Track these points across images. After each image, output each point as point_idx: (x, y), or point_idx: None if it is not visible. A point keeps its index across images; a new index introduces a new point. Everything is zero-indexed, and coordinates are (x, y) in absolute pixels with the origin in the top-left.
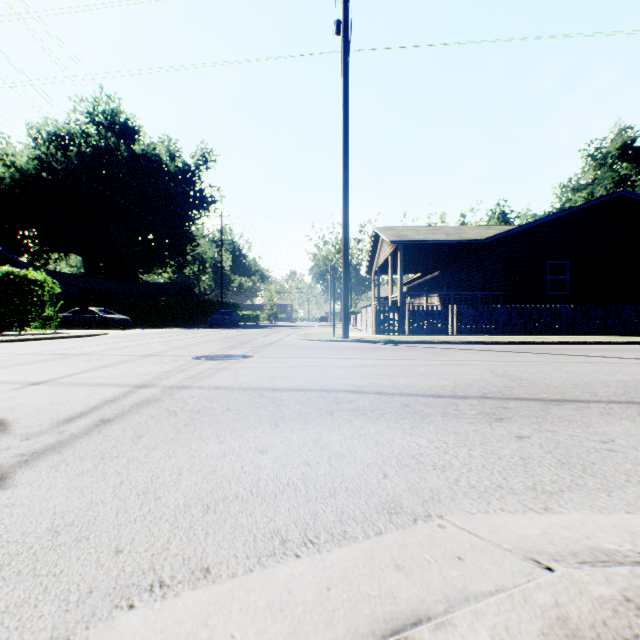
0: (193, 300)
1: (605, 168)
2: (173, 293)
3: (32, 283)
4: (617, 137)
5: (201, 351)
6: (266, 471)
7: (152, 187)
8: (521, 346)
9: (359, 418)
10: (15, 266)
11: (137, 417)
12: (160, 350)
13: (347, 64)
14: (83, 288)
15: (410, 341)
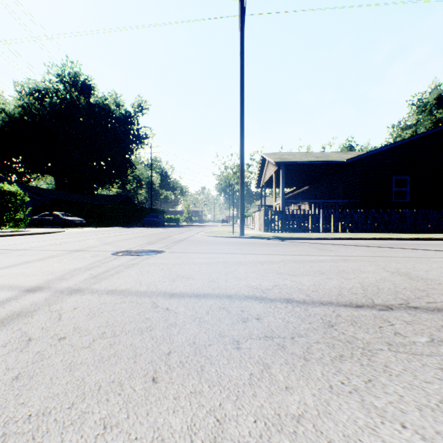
0: (131, 207)
1: (425, 113)
2: (118, 202)
3: (6, 193)
4: (434, 91)
5: (123, 246)
6: None
7: (103, 127)
8: (383, 242)
9: (278, 358)
10: (1, 182)
11: None
12: (90, 245)
13: (243, 21)
14: (53, 198)
15: (293, 237)
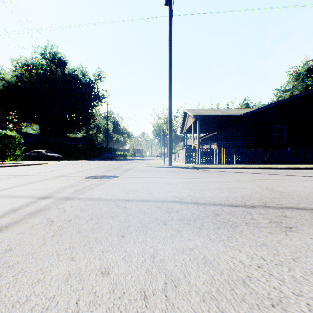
0: (93, 146)
1: (299, 80)
2: (84, 143)
3: (8, 137)
4: (305, 65)
5: (91, 173)
6: (100, 310)
7: (73, 90)
8: (265, 170)
9: (186, 228)
10: (3, 129)
11: (21, 227)
12: (69, 172)
13: (171, 21)
14: (38, 140)
15: (205, 167)
